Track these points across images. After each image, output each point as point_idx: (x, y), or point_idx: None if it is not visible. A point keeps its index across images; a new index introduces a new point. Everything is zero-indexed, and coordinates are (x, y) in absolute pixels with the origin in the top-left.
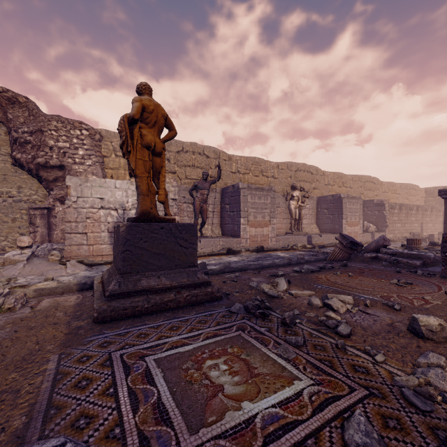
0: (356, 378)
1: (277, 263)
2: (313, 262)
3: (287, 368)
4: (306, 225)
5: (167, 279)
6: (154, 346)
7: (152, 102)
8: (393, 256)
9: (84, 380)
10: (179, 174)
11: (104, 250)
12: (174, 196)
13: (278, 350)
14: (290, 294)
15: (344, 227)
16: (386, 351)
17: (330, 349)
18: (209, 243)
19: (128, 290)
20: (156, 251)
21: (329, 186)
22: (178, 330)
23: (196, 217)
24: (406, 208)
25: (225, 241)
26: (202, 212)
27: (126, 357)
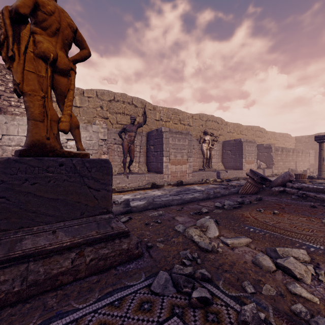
0: None
1: (197, 198)
2: (228, 196)
3: None
4: (214, 163)
5: (66, 233)
6: None
7: (52, 2)
8: (299, 190)
9: None
10: (110, 120)
11: None
12: (103, 137)
13: None
14: (224, 243)
15: (244, 164)
16: None
17: None
18: (135, 178)
19: None
20: (51, 195)
21: (230, 133)
22: None
23: (125, 156)
24: (286, 150)
25: (150, 176)
26: (130, 152)
27: None
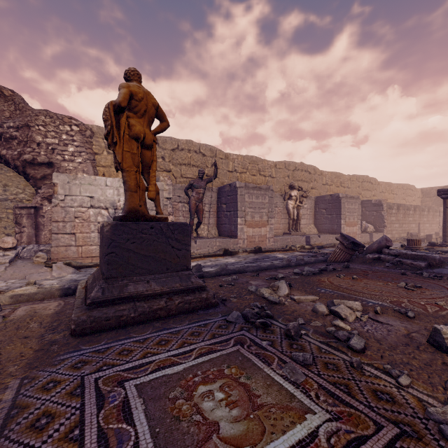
0: (381, 409)
1: (276, 265)
2: (314, 264)
3: (296, 396)
4: (304, 225)
5: (157, 283)
6: (136, 367)
7: (141, 89)
8: (396, 257)
9: (45, 417)
10: (174, 173)
11: (94, 251)
12: (168, 195)
13: (283, 370)
14: (292, 299)
15: (343, 227)
16: (409, 370)
17: (344, 368)
18: (205, 244)
19: (112, 297)
20: (145, 253)
21: (327, 185)
22: (167, 345)
23: (192, 217)
24: (403, 208)
25: (222, 241)
26: (197, 212)
27: (102, 382)
